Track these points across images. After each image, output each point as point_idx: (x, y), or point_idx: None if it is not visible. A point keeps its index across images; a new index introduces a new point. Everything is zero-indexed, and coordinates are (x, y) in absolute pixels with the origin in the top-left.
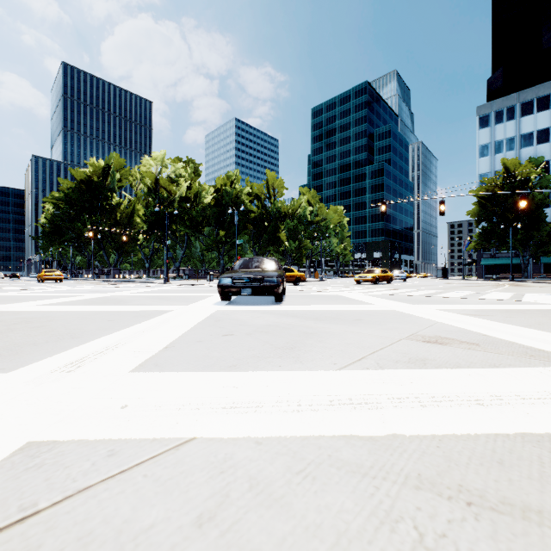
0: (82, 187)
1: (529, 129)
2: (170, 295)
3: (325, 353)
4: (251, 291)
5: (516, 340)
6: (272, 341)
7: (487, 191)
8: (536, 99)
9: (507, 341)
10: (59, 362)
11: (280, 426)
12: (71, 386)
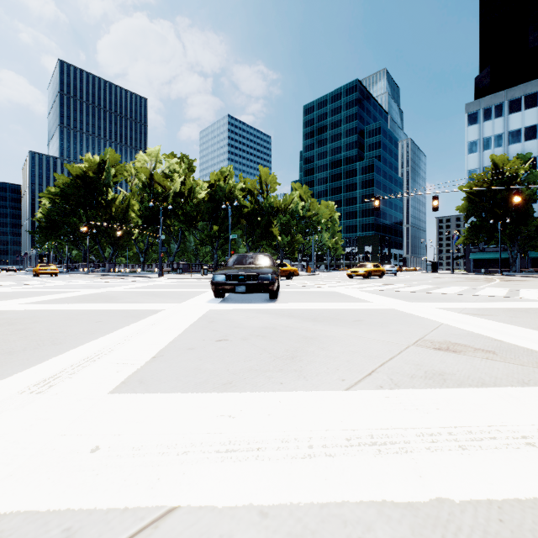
0: (77, 182)
1: (517, 126)
2: (163, 291)
3: (330, 364)
4: (246, 288)
5: (535, 347)
6: (270, 348)
7: (476, 187)
8: (524, 96)
9: (524, 348)
10: (31, 378)
11: (290, 484)
12: (35, 417)
